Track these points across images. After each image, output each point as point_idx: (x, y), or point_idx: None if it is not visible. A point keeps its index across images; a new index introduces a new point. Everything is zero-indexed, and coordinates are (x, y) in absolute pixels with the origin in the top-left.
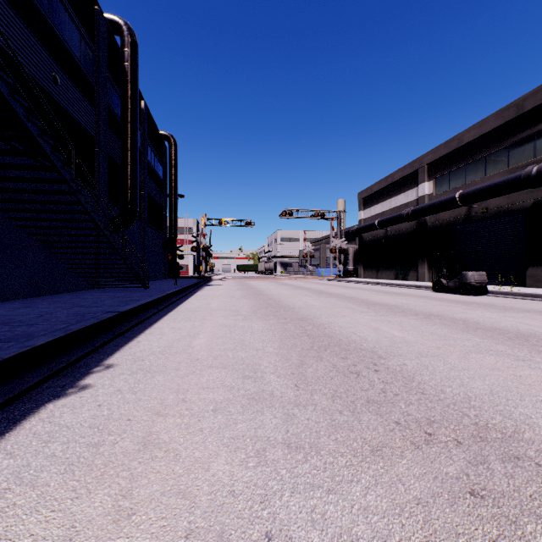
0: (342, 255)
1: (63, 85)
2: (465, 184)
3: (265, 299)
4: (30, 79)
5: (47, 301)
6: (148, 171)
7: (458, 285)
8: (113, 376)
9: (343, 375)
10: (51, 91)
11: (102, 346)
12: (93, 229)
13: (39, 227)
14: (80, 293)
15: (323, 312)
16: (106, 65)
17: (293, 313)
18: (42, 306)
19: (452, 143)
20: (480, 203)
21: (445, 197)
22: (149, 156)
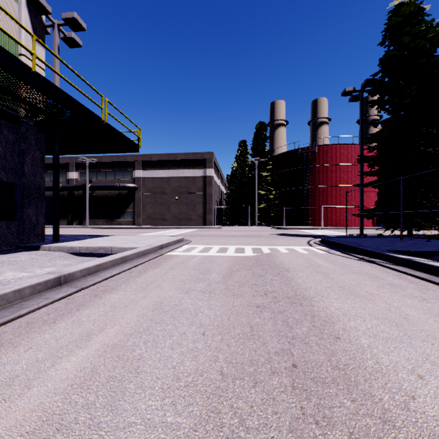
0: None
1: None
2: None
3: None
4: None
5: None
6: None
7: None
8: None
9: None
10: None
11: None
12: None
13: None
14: None
15: None
16: None
17: None
18: None
19: None
20: None
21: None
22: None
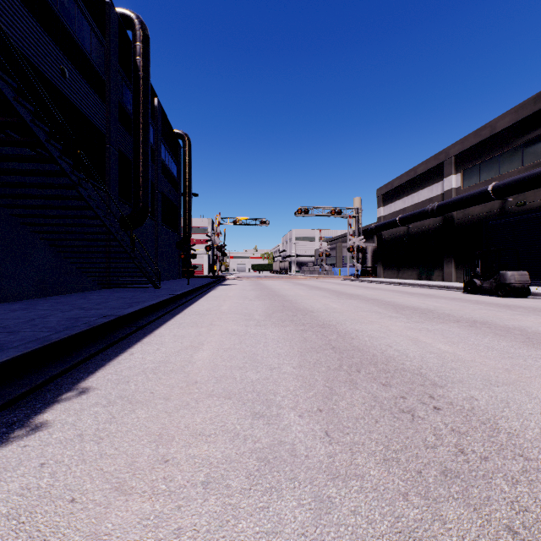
0: (360, 254)
1: (71, 78)
2: (498, 175)
3: (280, 300)
4: (20, 57)
5: (50, 303)
6: (162, 169)
7: (495, 286)
8: (83, 408)
9: (391, 416)
10: (58, 84)
11: (87, 360)
12: (98, 225)
13: (43, 224)
14: (88, 293)
15: (347, 316)
16: (117, 60)
17: (312, 318)
18: (41, 309)
19: (483, 131)
20: (517, 196)
21: (475, 190)
22: (163, 154)
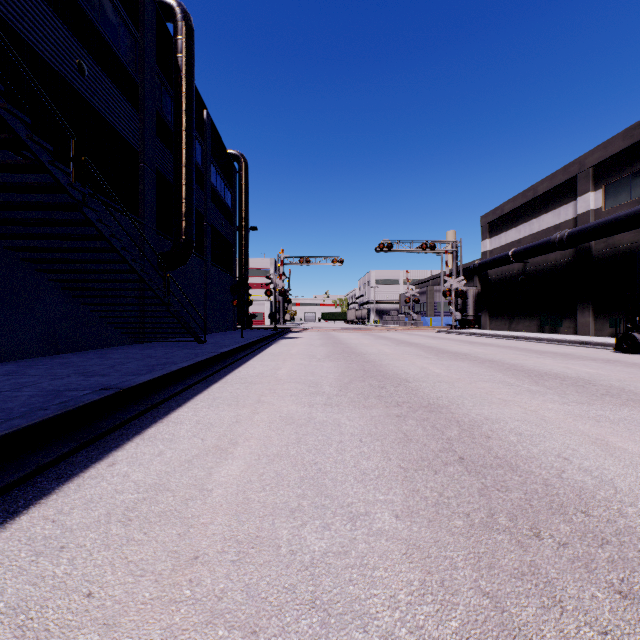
0: (459, 299)
1: (92, 76)
2: None
3: (359, 361)
4: None
5: (52, 363)
6: (212, 197)
7: None
8: None
9: None
10: (74, 83)
11: (30, 478)
12: (118, 261)
13: (48, 260)
14: (113, 349)
15: (462, 390)
16: (154, 58)
17: (409, 392)
18: (30, 373)
19: (638, 130)
20: None
21: (626, 211)
22: (214, 179)
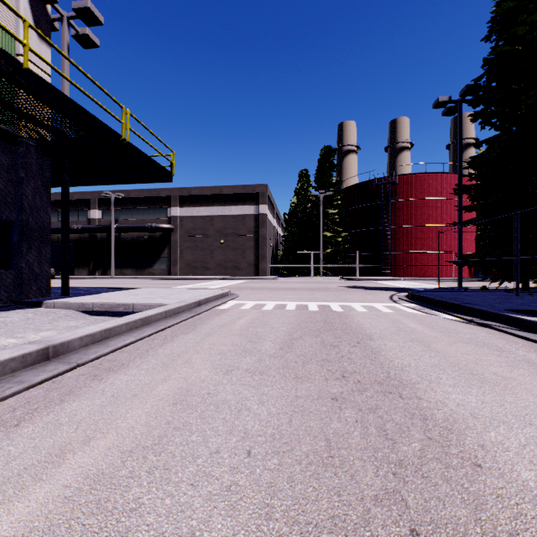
0: None
1: None
2: None
3: None
4: None
5: None
6: None
7: None
8: None
9: None
10: None
11: None
12: None
13: None
14: None
15: None
16: None
17: None
18: None
19: None
20: (56, 234)
21: None
22: None
